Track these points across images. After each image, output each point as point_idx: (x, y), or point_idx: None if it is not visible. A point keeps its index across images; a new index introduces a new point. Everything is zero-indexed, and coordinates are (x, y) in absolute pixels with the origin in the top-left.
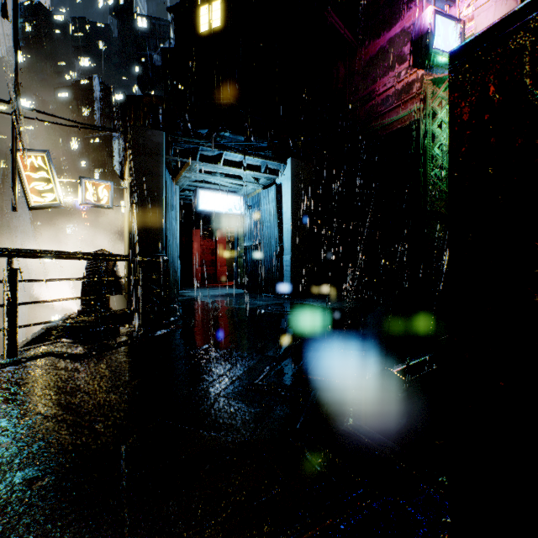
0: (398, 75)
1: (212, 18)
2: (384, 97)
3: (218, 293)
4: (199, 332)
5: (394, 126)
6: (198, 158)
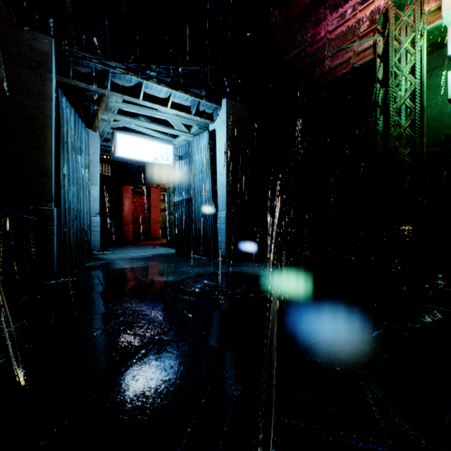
0: (343, 14)
1: None
2: (326, 42)
3: (143, 255)
4: (24, 383)
5: (338, 71)
6: (110, 87)
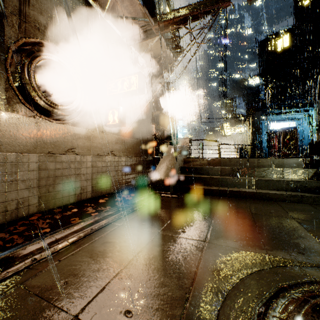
0: None
1: (284, 43)
2: None
3: None
4: None
5: None
6: (273, 114)
